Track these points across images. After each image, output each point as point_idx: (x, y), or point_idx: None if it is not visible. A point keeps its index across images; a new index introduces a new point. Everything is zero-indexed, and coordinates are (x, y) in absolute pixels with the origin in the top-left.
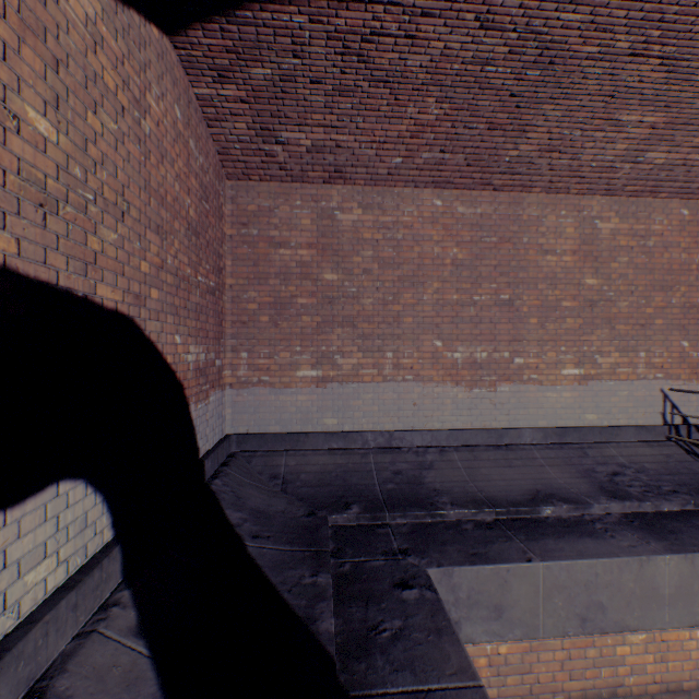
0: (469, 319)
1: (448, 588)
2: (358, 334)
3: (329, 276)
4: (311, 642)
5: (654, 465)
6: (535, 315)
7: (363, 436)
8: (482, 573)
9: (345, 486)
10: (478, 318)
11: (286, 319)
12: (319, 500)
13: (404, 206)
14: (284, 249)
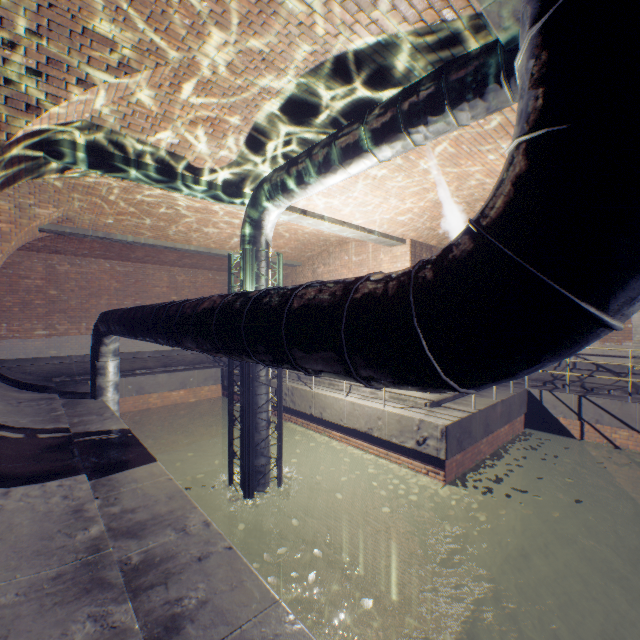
0: None
1: None
2: (69, 316)
3: (53, 292)
4: (50, 386)
5: (191, 360)
6: None
7: (71, 357)
8: None
9: (61, 373)
10: None
11: (30, 310)
12: (49, 376)
13: (92, 266)
14: (29, 280)
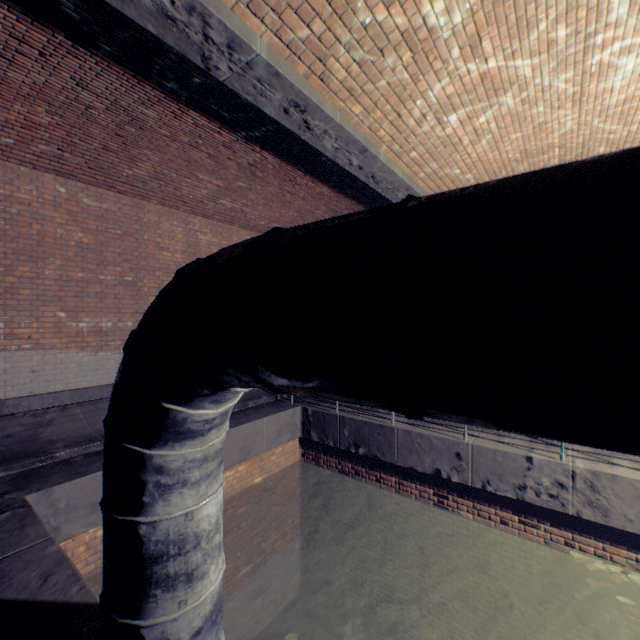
0: (96, 294)
1: (48, 504)
2: None
3: None
4: None
5: None
6: (155, 294)
7: None
8: (81, 484)
9: None
10: (105, 294)
11: None
12: None
13: (22, 184)
14: None
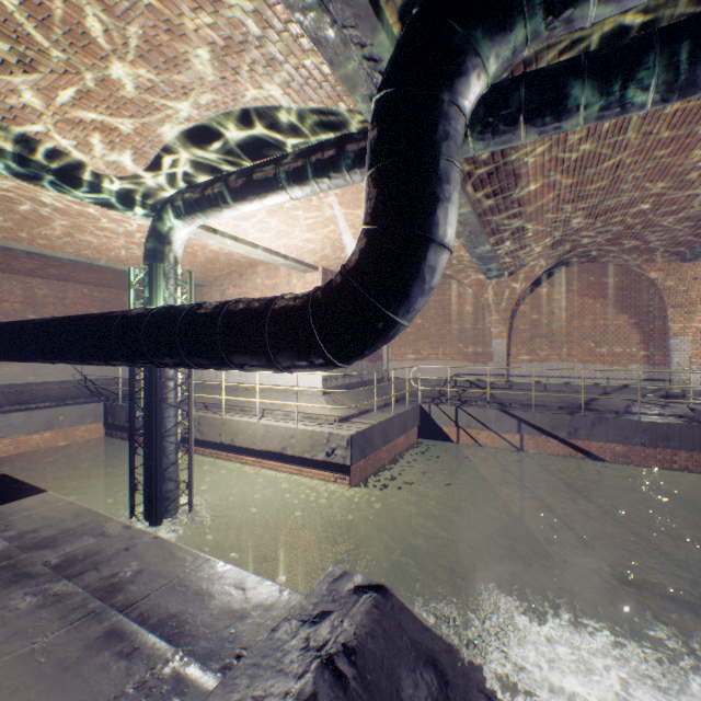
0: None
1: None
2: None
3: None
4: None
5: (58, 395)
6: None
7: None
8: None
9: None
10: None
11: None
12: None
13: None
14: None
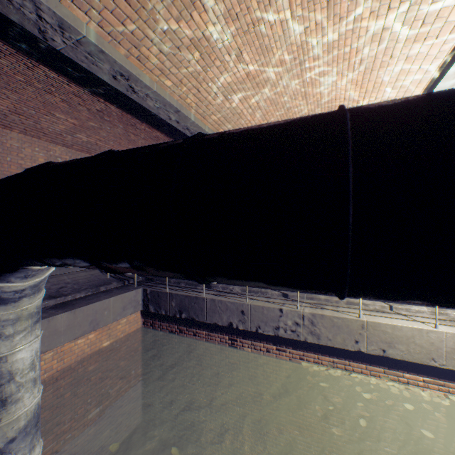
0: None
1: None
2: None
3: None
4: None
5: (85, 280)
6: None
7: None
8: None
9: None
10: None
11: None
12: None
13: None
14: None
